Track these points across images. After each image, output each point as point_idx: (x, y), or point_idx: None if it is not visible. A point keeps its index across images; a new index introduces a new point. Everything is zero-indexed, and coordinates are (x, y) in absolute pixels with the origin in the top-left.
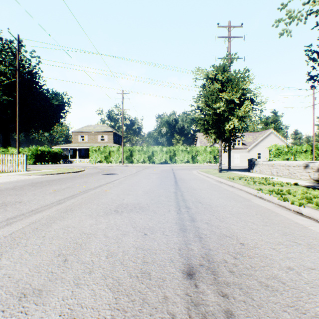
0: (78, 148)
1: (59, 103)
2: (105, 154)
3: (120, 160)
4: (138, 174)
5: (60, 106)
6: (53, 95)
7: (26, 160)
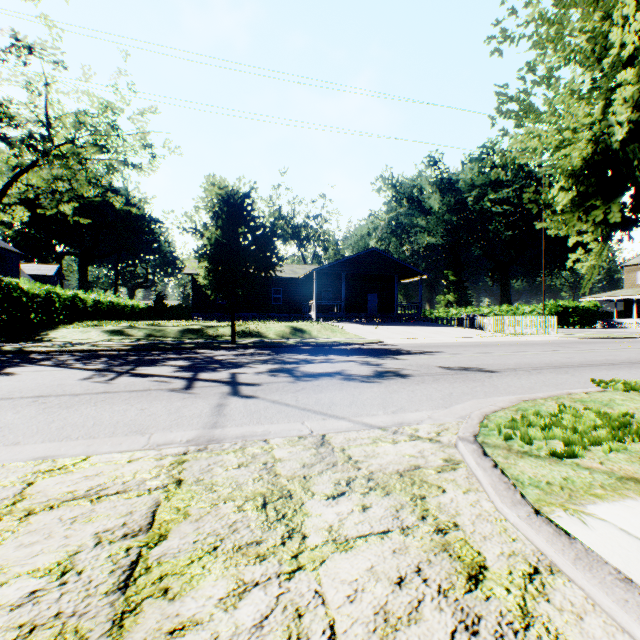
0: (634, 298)
1: None
2: None
3: None
4: None
5: None
6: None
7: (555, 322)
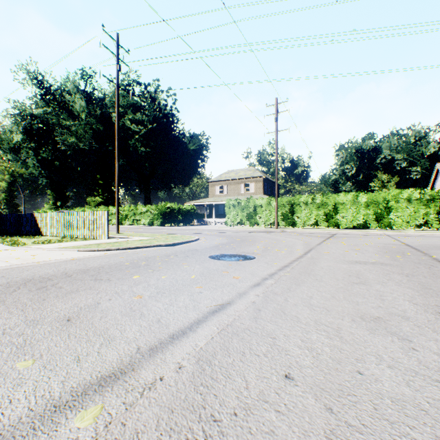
0: (214, 203)
1: (196, 148)
2: (247, 211)
3: (272, 221)
4: (311, 263)
5: (196, 151)
6: (189, 138)
7: (107, 220)
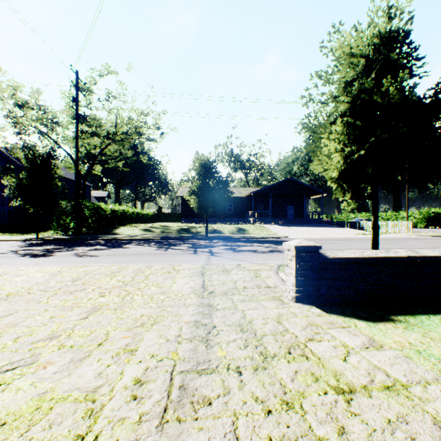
0: None
1: None
2: None
3: None
4: None
5: None
6: None
7: (411, 225)
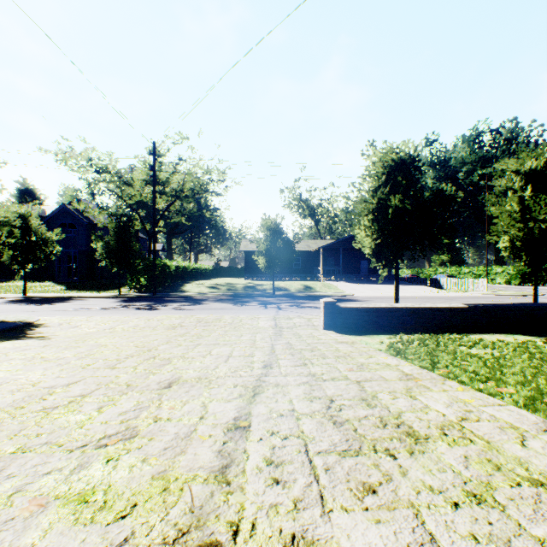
0: None
1: None
2: None
3: None
4: None
5: None
6: None
7: (485, 283)
